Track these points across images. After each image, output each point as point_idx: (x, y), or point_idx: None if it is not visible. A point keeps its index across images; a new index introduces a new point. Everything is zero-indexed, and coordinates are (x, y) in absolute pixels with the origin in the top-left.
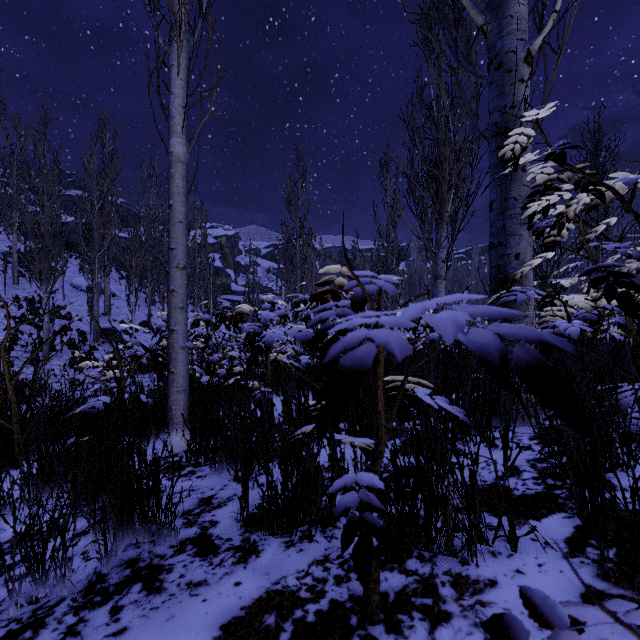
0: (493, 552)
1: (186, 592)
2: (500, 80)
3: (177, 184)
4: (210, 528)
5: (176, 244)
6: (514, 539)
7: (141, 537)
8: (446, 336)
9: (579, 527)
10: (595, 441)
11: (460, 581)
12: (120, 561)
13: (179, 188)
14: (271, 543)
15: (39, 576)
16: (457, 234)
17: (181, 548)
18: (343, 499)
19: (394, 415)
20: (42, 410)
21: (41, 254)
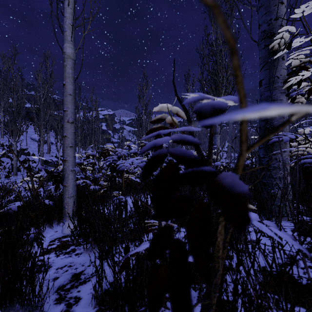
0: None
1: None
2: (267, 3)
3: (68, 71)
4: (73, 305)
5: (67, 108)
6: None
7: None
8: None
9: None
10: None
11: None
12: None
13: (69, 74)
14: None
15: None
16: (226, 111)
17: None
18: None
19: (227, 242)
20: None
21: (12, 122)
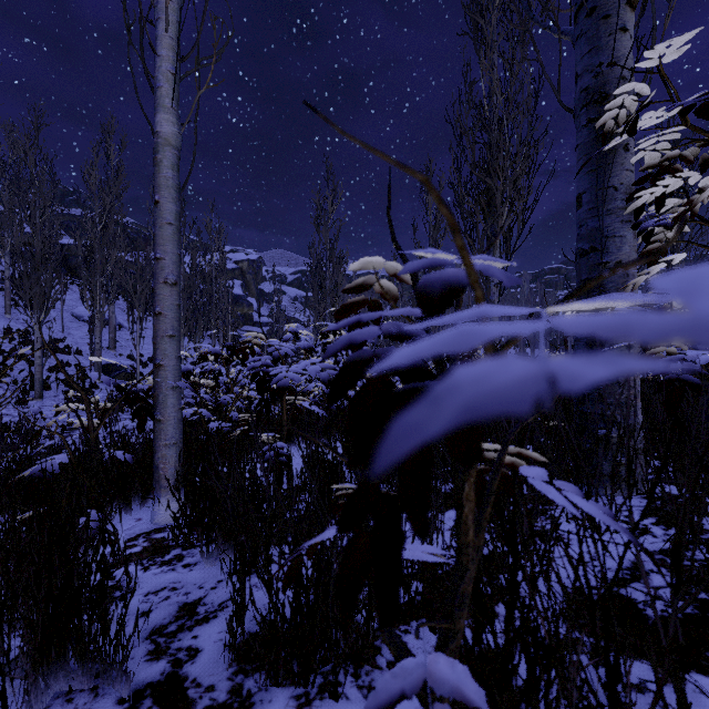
0: None
1: None
2: (593, 30)
3: (165, 174)
4: (186, 663)
5: (163, 253)
6: None
7: (77, 682)
8: None
9: None
10: None
11: None
12: None
13: (168, 179)
14: (274, 698)
15: None
16: (512, 254)
17: (134, 705)
18: None
19: (487, 521)
20: None
21: (32, 278)
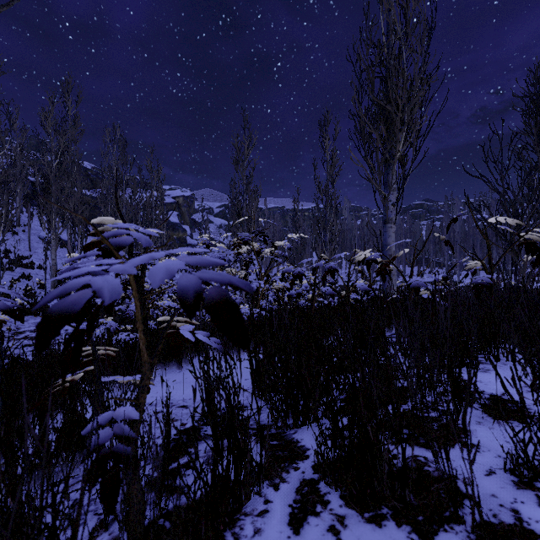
0: None
1: None
2: None
3: None
4: None
5: None
6: None
7: None
8: None
9: None
10: None
11: None
12: None
13: None
14: None
15: None
16: (407, 176)
17: None
18: None
19: None
20: None
21: None
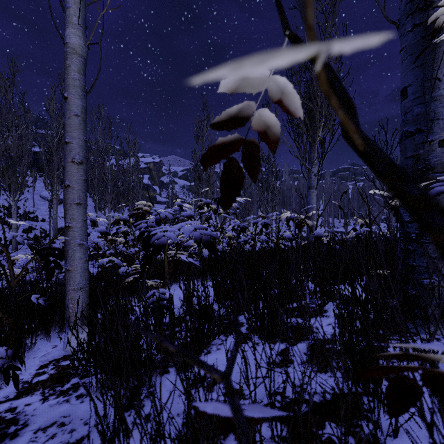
0: None
1: None
2: None
3: (72, 76)
4: None
5: (71, 138)
6: None
7: None
8: None
9: None
10: None
11: None
12: None
13: (75, 80)
14: None
15: None
16: (325, 154)
17: None
18: None
19: None
20: None
21: (10, 171)
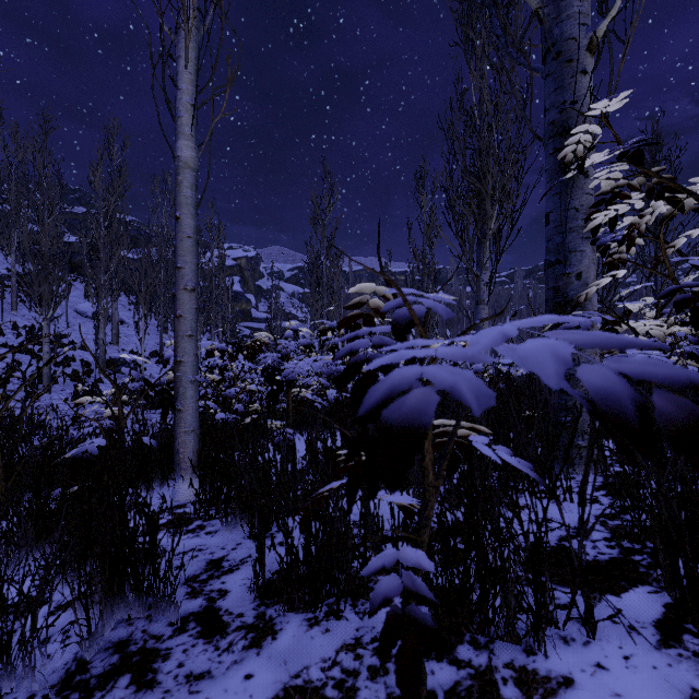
0: (565, 638)
1: (184, 688)
2: (558, 72)
3: (185, 193)
4: (218, 599)
5: (184, 262)
6: (592, 623)
7: (135, 612)
8: (546, 377)
9: (670, 606)
10: (698, 504)
11: (526, 678)
12: (107, 643)
13: (187, 198)
14: (291, 620)
15: (3, 667)
16: (501, 254)
17: (182, 626)
18: (381, 585)
19: (444, 470)
20: (30, 453)
21: (41, 277)
